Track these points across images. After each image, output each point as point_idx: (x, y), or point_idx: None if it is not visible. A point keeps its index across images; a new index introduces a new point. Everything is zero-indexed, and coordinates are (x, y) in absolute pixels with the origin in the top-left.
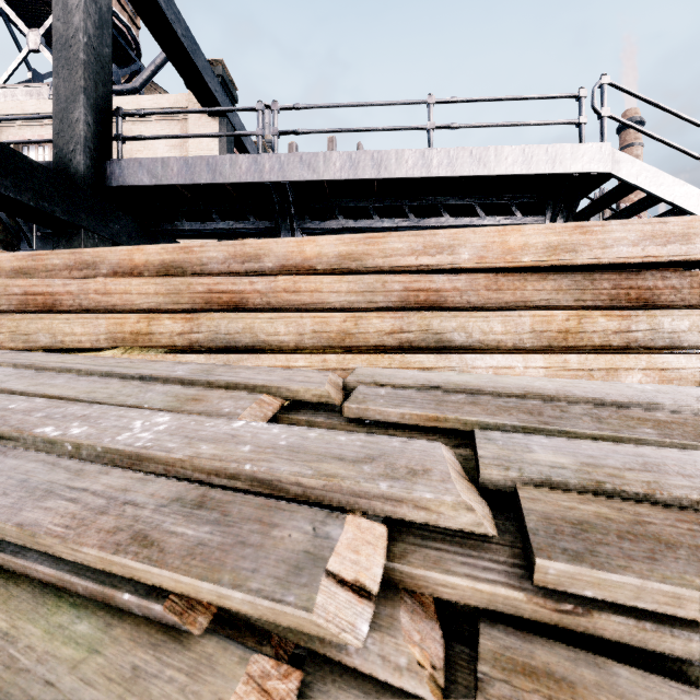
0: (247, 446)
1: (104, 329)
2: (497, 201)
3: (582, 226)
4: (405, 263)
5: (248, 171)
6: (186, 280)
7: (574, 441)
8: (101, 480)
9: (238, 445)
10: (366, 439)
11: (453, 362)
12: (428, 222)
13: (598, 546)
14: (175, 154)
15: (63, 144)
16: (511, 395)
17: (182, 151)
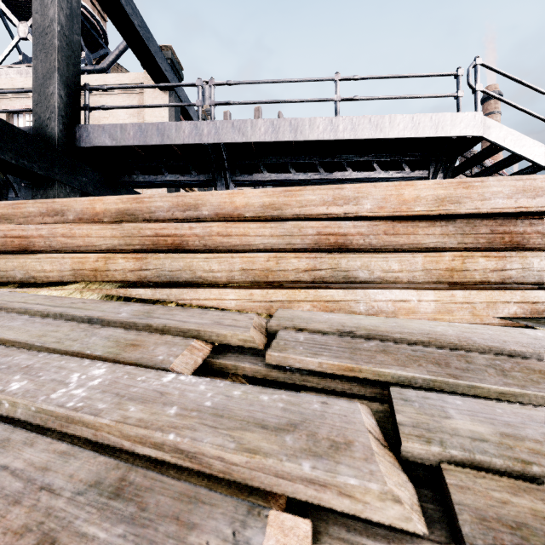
0: (174, 408)
1: (69, 267)
2: (390, 159)
3: (465, 182)
4: (317, 211)
5: (190, 134)
6: (137, 226)
7: (487, 402)
8: (23, 454)
9: (165, 406)
10: (288, 399)
11: (358, 296)
12: (335, 175)
13: None
14: (134, 120)
15: (41, 113)
16: (417, 341)
17: (139, 118)
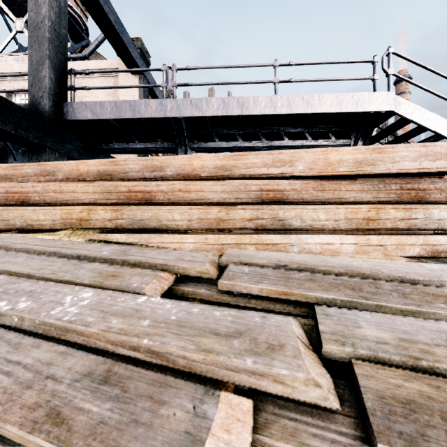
0: (146, 321)
1: (59, 217)
2: (319, 130)
3: (378, 148)
4: (260, 172)
5: (156, 110)
6: (114, 183)
7: (390, 316)
8: (32, 354)
9: (140, 320)
10: (235, 314)
11: (292, 240)
12: (274, 143)
13: (427, 429)
14: (110, 99)
15: (35, 93)
16: (337, 273)
17: (114, 97)
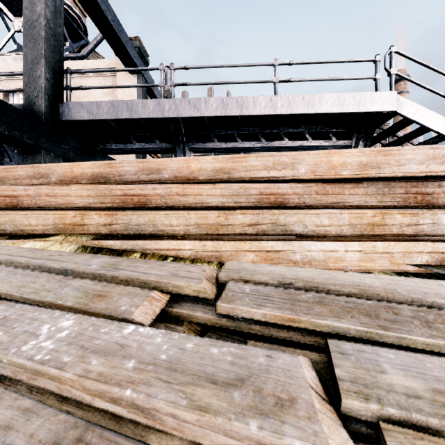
0: (132, 361)
1: (51, 221)
2: (319, 130)
3: (384, 150)
4: (260, 175)
5: (154, 110)
6: (109, 187)
7: (417, 356)
8: None
9: (124, 360)
10: (236, 352)
11: (294, 247)
12: (274, 144)
13: None
14: (108, 98)
15: (30, 92)
16: (348, 293)
17: (112, 96)
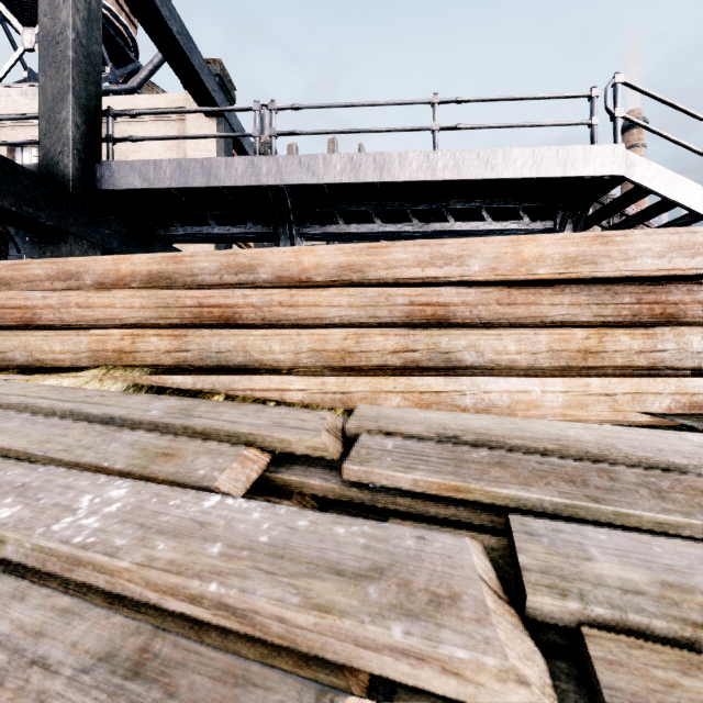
0: (217, 545)
1: (85, 347)
2: (504, 205)
3: (602, 236)
4: (410, 274)
5: (245, 174)
6: (174, 293)
7: (641, 537)
8: (10, 613)
9: (206, 543)
10: (372, 532)
11: (463, 385)
12: (432, 227)
13: None
14: (172, 156)
15: (50, 146)
16: (543, 450)
17: (178, 152)
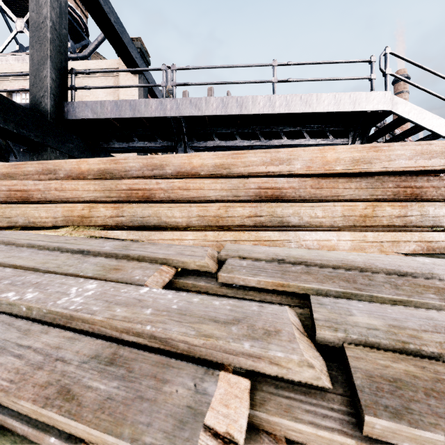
0: (149, 309)
1: (60, 214)
2: (317, 129)
3: (375, 147)
4: (258, 170)
5: (156, 109)
6: (115, 181)
7: (382, 305)
8: (41, 339)
9: (143, 308)
10: (234, 303)
11: (290, 237)
12: (272, 142)
13: (411, 403)
14: (110, 98)
15: (36, 92)
16: (333, 266)
17: (114, 96)
